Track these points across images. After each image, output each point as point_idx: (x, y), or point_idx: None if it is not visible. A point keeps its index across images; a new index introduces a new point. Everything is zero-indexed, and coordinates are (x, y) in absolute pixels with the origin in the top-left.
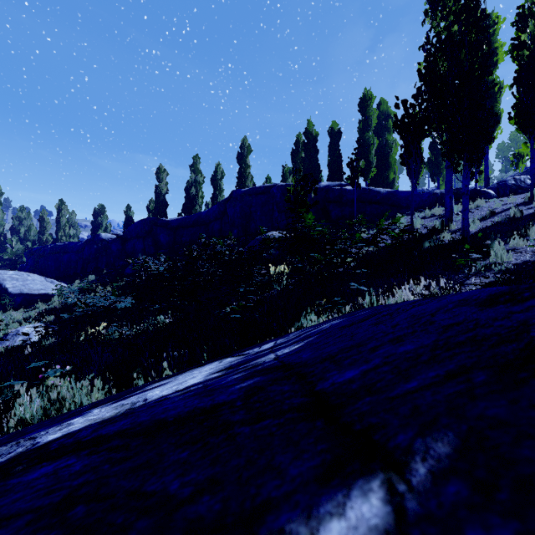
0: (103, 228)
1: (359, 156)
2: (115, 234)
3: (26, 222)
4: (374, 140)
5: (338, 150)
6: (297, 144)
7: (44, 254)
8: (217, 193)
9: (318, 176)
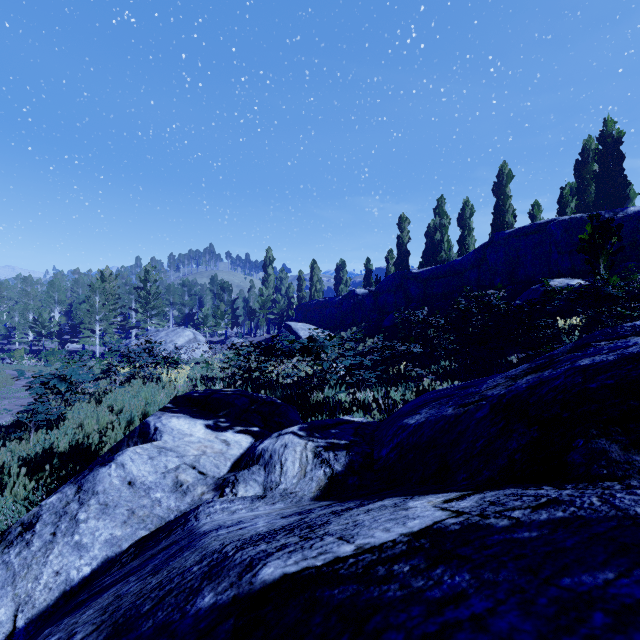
0: (344, 282)
1: None
2: (367, 289)
3: (285, 281)
4: None
5: None
6: (584, 153)
7: (310, 309)
8: (465, 234)
9: (622, 193)
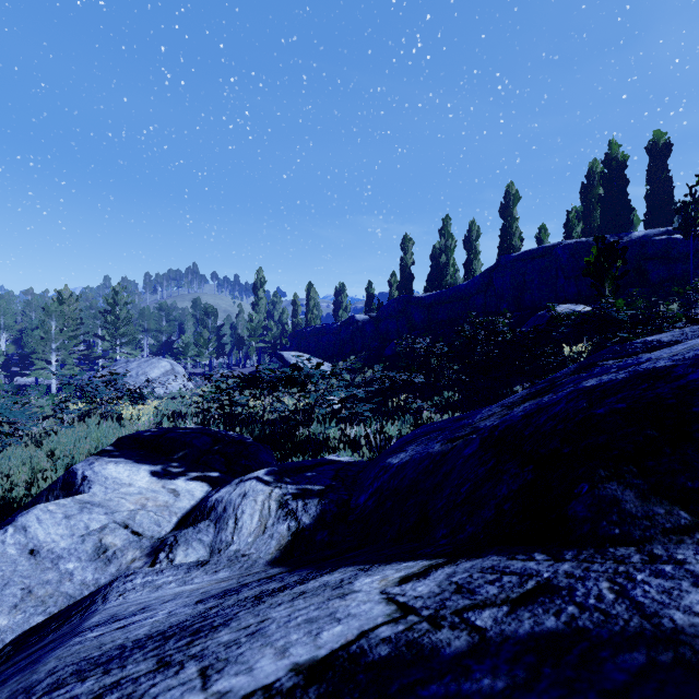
0: (343, 308)
1: None
2: (368, 315)
3: (278, 306)
4: None
5: (664, 171)
6: (590, 176)
7: (305, 336)
8: (472, 257)
9: (626, 218)
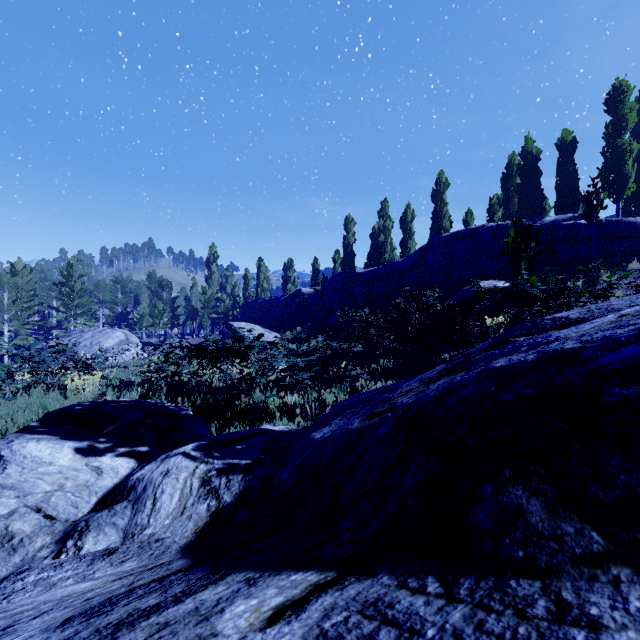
0: (291, 282)
1: (606, 171)
2: (313, 288)
3: (230, 280)
4: (632, 145)
5: (571, 165)
6: (509, 167)
7: (255, 308)
8: (407, 237)
9: (540, 205)
